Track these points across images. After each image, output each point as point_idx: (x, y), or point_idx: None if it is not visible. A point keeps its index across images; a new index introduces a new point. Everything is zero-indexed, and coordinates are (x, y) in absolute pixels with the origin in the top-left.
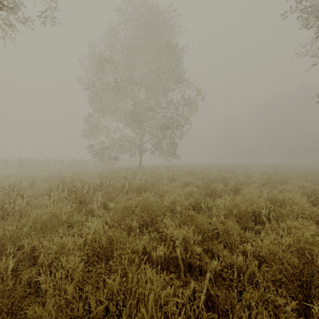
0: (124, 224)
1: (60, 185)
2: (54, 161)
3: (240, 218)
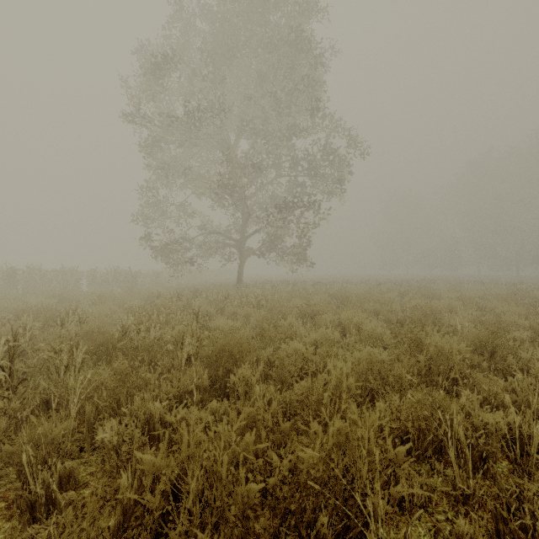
0: None
1: (1, 341)
2: (74, 272)
3: None
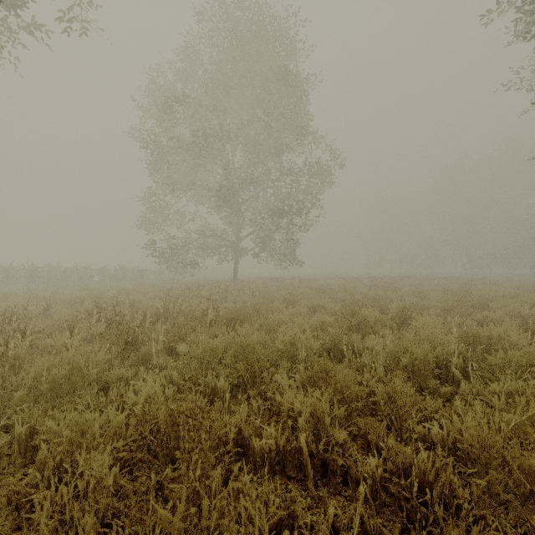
0: (204, 383)
1: (94, 312)
2: (88, 270)
3: (414, 372)
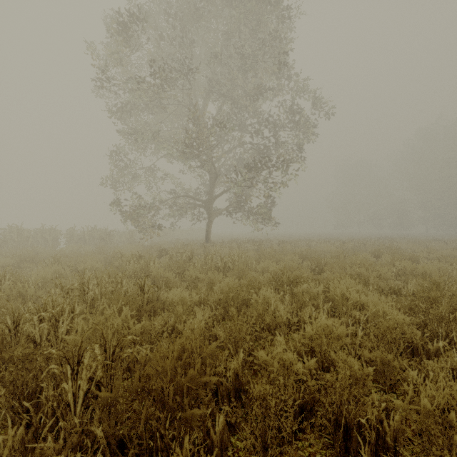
0: None
1: None
2: (52, 231)
3: None
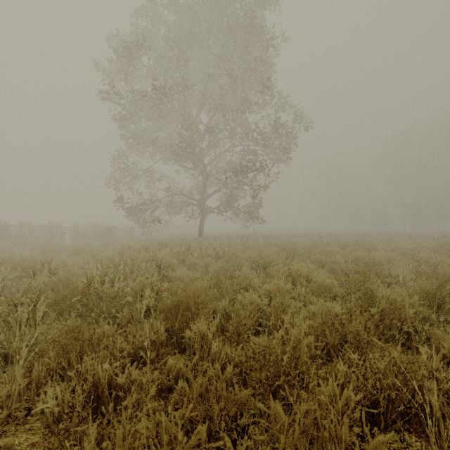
0: None
1: None
2: (59, 227)
3: None
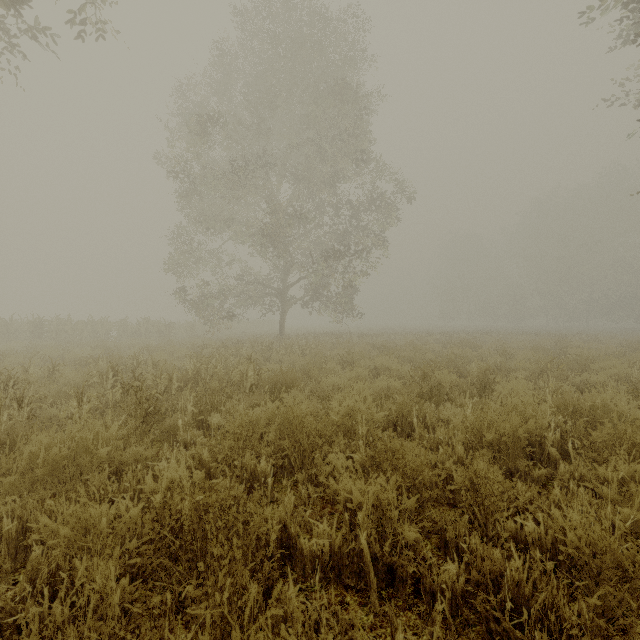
0: (241, 465)
1: (109, 375)
2: (105, 323)
3: (500, 450)
